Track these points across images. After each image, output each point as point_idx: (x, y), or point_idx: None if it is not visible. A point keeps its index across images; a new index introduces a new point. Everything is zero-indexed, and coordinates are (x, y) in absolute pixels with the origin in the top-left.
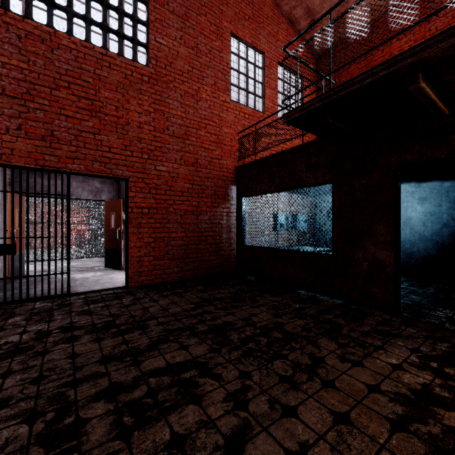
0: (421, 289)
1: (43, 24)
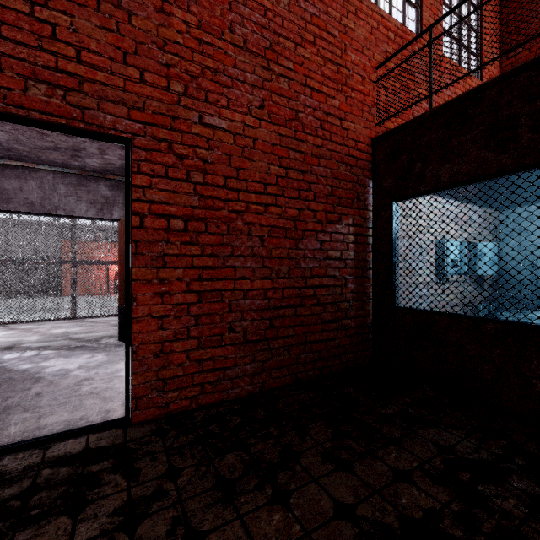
0: None
1: None
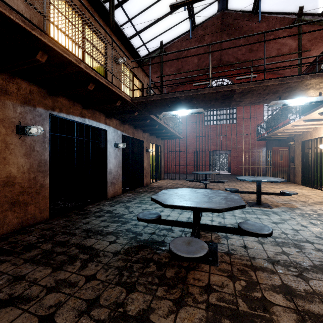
0: None
1: (215, 124)
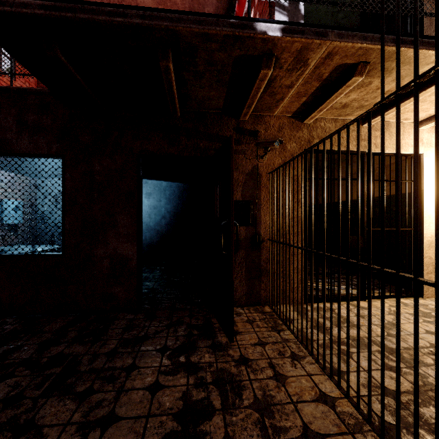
0: (151, 274)
1: None
